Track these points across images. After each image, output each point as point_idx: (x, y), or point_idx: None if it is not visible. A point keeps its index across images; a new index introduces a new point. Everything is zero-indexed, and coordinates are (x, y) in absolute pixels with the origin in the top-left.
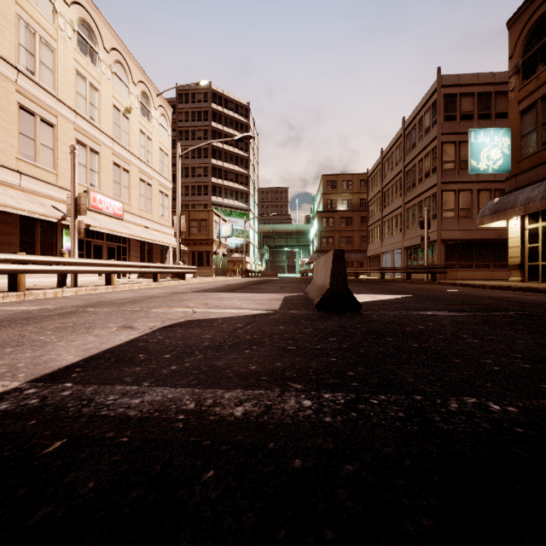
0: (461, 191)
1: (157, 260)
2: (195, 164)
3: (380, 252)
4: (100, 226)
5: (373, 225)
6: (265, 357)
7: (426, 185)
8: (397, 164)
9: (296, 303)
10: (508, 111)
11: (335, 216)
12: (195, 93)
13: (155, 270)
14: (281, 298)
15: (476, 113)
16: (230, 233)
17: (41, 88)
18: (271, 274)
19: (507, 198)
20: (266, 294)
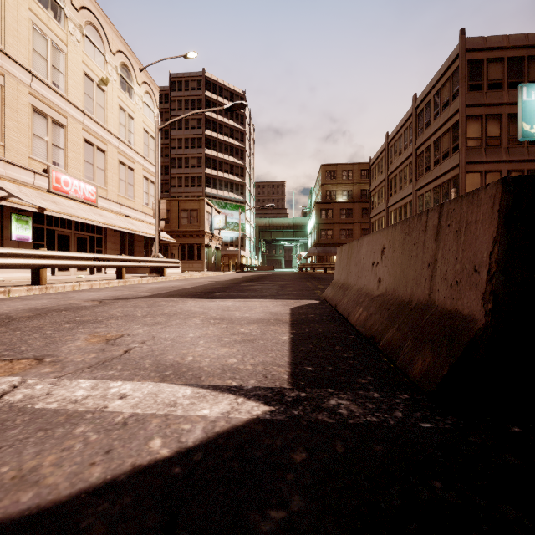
0: (489, 172)
1: (140, 253)
2: (189, 154)
3: None
4: (60, 211)
5: (376, 216)
6: None
7: (444, 167)
8: (407, 147)
9: (323, 336)
10: None
11: (335, 207)
12: (189, 80)
13: (118, 264)
14: (285, 314)
15: (506, 81)
16: (224, 224)
17: None
18: (268, 268)
19: None
20: (259, 303)
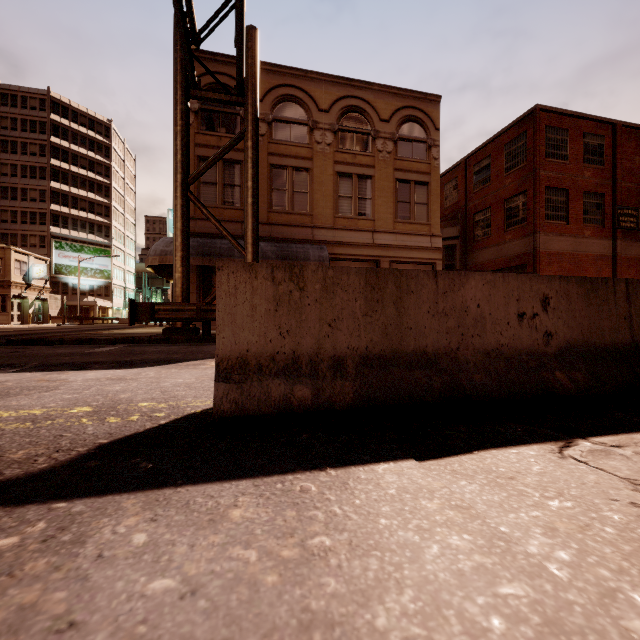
0: None
1: None
2: (27, 185)
3: None
4: None
5: None
6: None
7: None
8: None
9: None
10: None
11: None
12: (27, 97)
13: None
14: None
15: None
16: (45, 274)
17: None
18: None
19: None
20: None
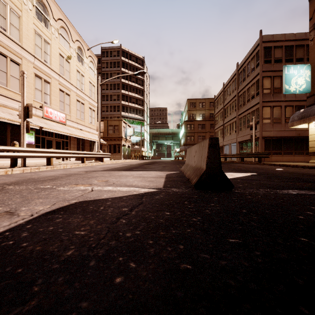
0: (275, 107)
1: (87, 149)
2: (112, 93)
3: (223, 144)
4: (49, 128)
5: (218, 129)
6: (145, 311)
7: (252, 103)
8: (233, 91)
9: (176, 180)
10: (303, 57)
11: (195, 123)
12: (112, 51)
13: (82, 156)
14: (164, 175)
15: (284, 58)
16: (132, 133)
17: (10, 40)
18: (157, 158)
19: (310, 108)
20: (153, 172)
